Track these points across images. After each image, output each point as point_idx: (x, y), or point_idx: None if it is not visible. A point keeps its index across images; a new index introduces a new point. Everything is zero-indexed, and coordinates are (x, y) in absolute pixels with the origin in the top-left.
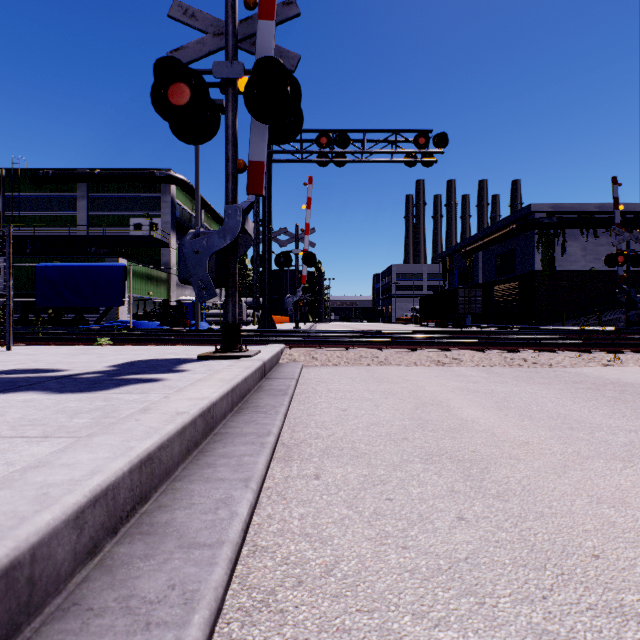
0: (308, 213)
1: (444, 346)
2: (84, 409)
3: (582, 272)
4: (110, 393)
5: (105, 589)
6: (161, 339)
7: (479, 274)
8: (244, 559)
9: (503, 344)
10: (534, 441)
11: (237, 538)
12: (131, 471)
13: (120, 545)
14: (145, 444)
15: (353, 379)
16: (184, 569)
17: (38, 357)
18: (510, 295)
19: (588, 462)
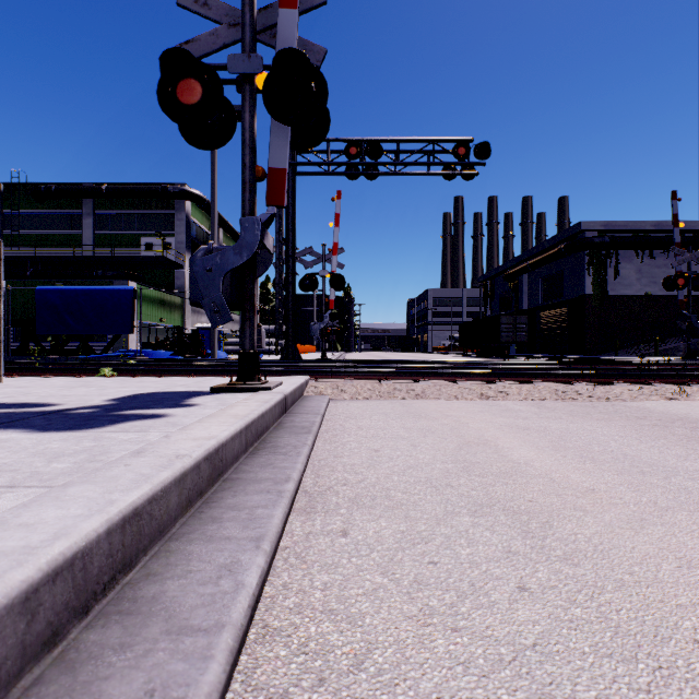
0: (336, 231)
1: (488, 377)
2: (67, 451)
3: (637, 297)
4: (102, 431)
5: (61, 697)
6: (171, 370)
7: (524, 299)
8: (250, 646)
9: (554, 375)
10: (601, 488)
11: (242, 619)
12: (109, 532)
13: (90, 630)
14: (131, 496)
15: (386, 414)
16: (169, 666)
17: (30, 390)
18: (558, 322)
19: (669, 514)
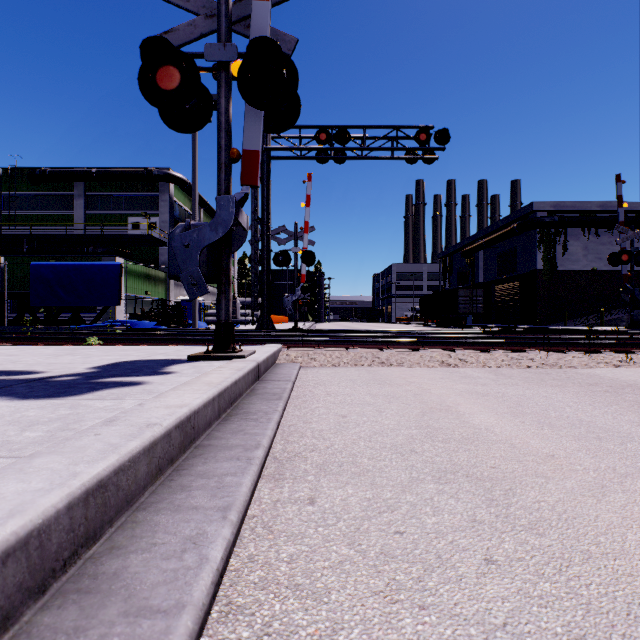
0: (307, 211)
1: (448, 346)
2: (42, 419)
3: (584, 271)
4: (80, 399)
5: None
6: (153, 339)
7: (480, 274)
8: (212, 626)
9: (509, 344)
10: (560, 454)
11: (204, 598)
12: (70, 506)
13: (45, 611)
14: (95, 468)
15: (353, 381)
16: None
17: (19, 358)
18: (511, 295)
19: (628, 481)
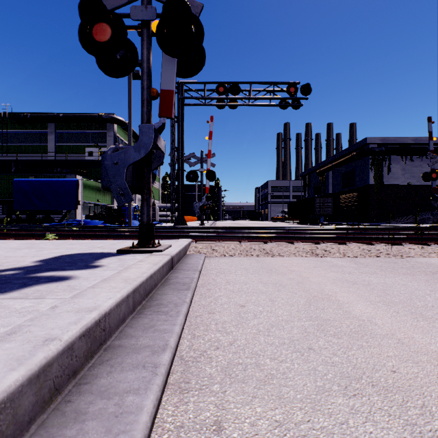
0: (210, 142)
1: (315, 240)
2: None
3: (402, 185)
4: (4, 298)
5: None
6: (96, 235)
7: (329, 187)
8: None
9: (360, 238)
10: None
11: None
12: None
13: None
14: None
15: (247, 270)
16: None
17: None
18: (351, 202)
19: None
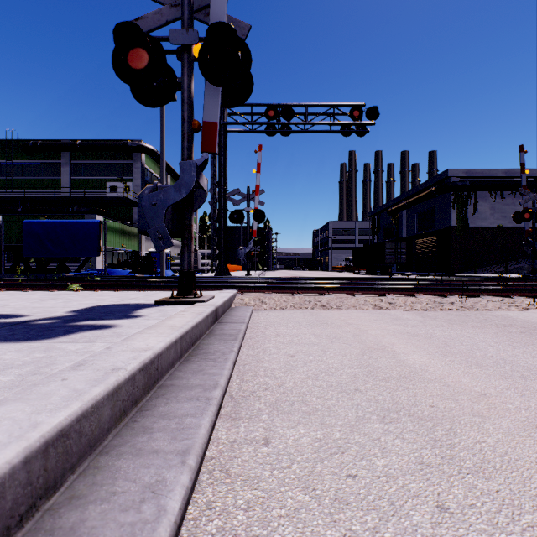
0: (258, 176)
1: (379, 291)
2: (17, 362)
3: (491, 228)
4: (55, 342)
5: None
6: (126, 285)
7: (403, 229)
8: None
9: (432, 290)
10: (491, 393)
11: None
12: (28, 460)
13: None
14: (57, 418)
15: (299, 323)
16: None
17: (8, 302)
18: (429, 247)
19: None
